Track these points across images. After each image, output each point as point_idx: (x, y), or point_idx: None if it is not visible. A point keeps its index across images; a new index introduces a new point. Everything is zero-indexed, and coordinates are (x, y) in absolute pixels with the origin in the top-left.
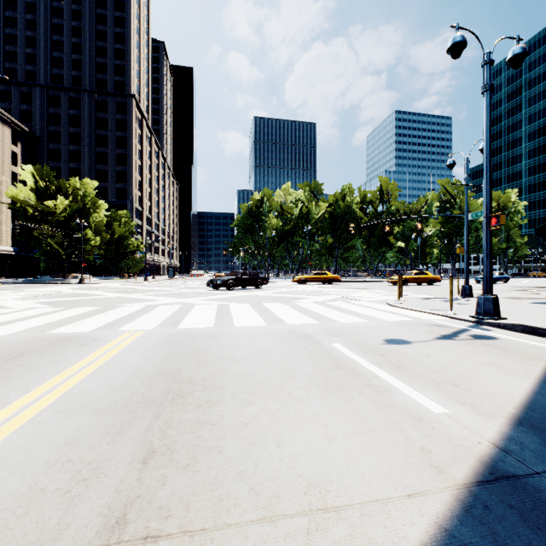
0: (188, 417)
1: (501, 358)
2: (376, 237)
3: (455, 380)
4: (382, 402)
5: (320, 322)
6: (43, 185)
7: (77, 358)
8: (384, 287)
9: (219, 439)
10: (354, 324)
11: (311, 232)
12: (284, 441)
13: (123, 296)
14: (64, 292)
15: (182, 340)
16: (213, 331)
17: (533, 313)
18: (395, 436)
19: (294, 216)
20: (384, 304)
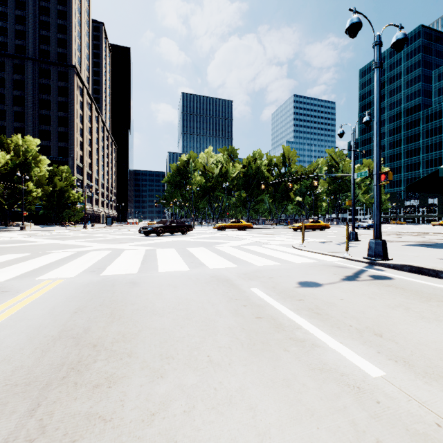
0: (75, 409)
1: (405, 299)
2: (280, 193)
3: (376, 327)
4: (312, 363)
5: (238, 266)
6: None
7: None
8: (287, 233)
9: None
10: (268, 267)
11: (229, 188)
12: None
13: (57, 242)
14: (0, 239)
15: (102, 289)
16: (136, 277)
17: (411, 254)
18: (339, 422)
19: (215, 174)
20: (290, 247)
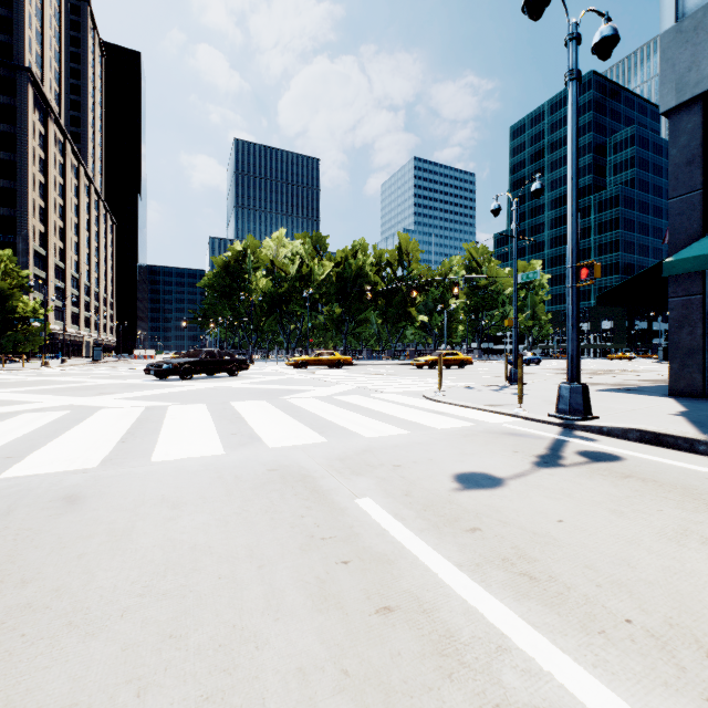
0: None
1: (683, 513)
2: (395, 308)
3: (690, 620)
4: None
5: (329, 440)
6: None
7: None
8: (409, 372)
9: None
10: (388, 440)
11: (314, 299)
12: None
13: None
14: None
15: None
16: (87, 481)
17: (620, 406)
18: None
19: (290, 276)
20: (420, 397)
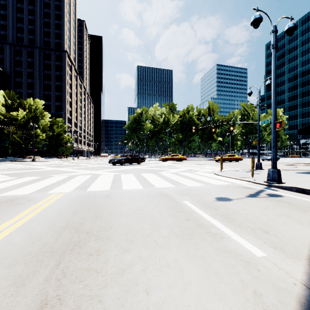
0: (80, 266)
1: (289, 210)
2: (206, 135)
3: (265, 227)
4: (220, 247)
5: (175, 186)
6: (10, 102)
7: (12, 215)
8: (211, 163)
9: (101, 288)
10: (196, 187)
11: (170, 132)
12: (151, 288)
13: (57, 169)
14: (21, 167)
15: (88, 200)
16: (109, 193)
17: (299, 179)
18: (233, 279)
19: (160, 122)
20: (212, 173)
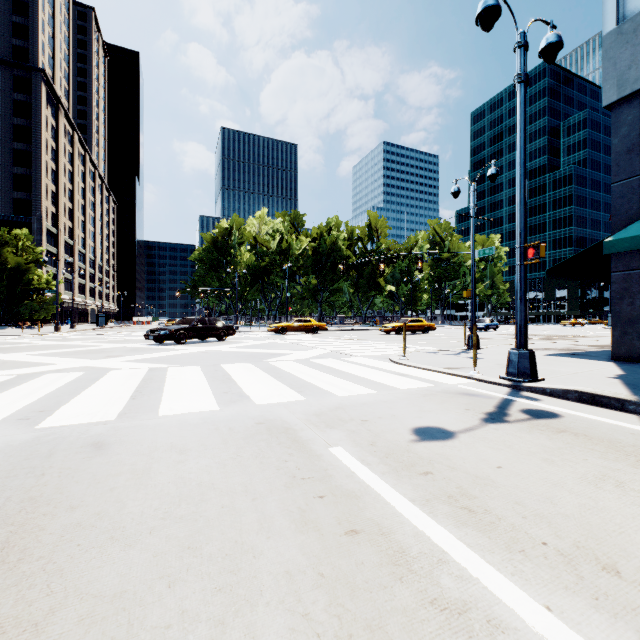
0: None
1: (604, 462)
2: (366, 279)
3: (594, 544)
4: None
5: (306, 398)
6: None
7: None
8: (378, 337)
9: None
10: (358, 399)
11: (292, 271)
12: None
13: None
14: None
15: (18, 467)
16: (109, 431)
17: (564, 370)
18: None
19: (271, 250)
20: (386, 360)
